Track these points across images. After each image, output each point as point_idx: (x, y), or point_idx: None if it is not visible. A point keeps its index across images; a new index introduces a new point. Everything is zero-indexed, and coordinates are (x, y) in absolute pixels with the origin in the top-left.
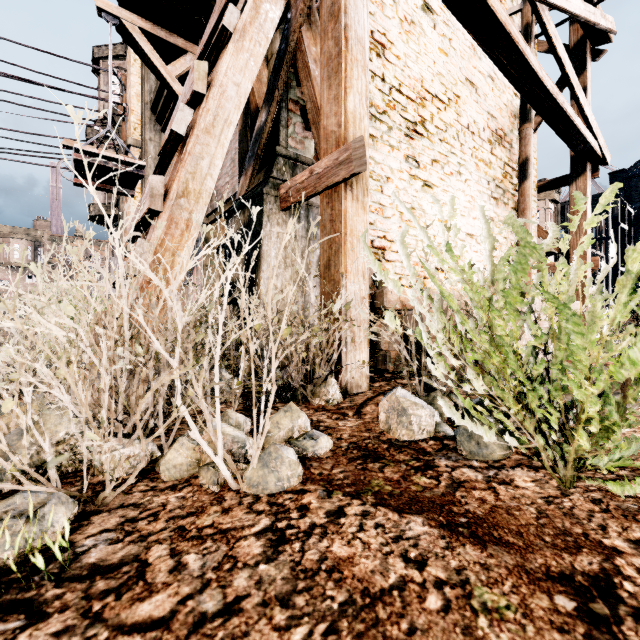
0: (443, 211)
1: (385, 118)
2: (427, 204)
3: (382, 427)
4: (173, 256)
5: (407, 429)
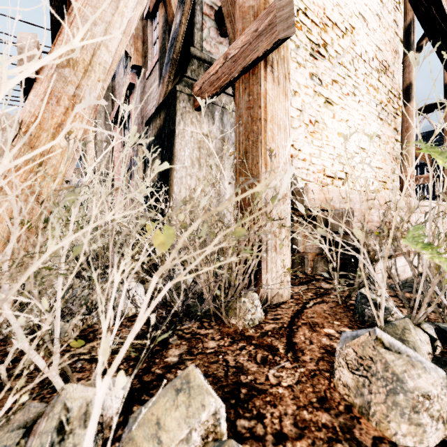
0: (341, 126)
1: (293, 37)
2: (328, 119)
3: (345, 395)
4: (53, 139)
5: (410, 422)
